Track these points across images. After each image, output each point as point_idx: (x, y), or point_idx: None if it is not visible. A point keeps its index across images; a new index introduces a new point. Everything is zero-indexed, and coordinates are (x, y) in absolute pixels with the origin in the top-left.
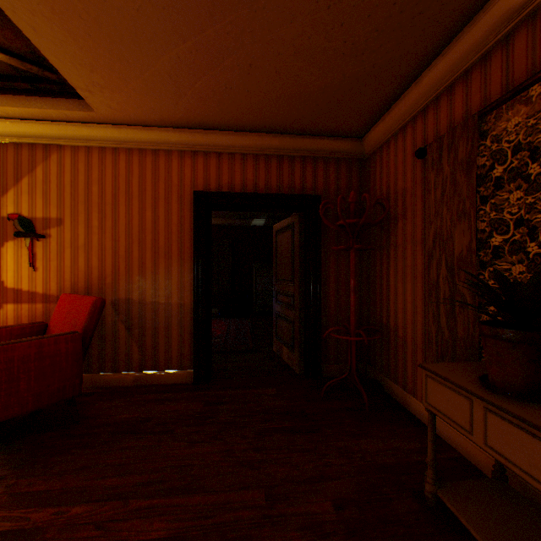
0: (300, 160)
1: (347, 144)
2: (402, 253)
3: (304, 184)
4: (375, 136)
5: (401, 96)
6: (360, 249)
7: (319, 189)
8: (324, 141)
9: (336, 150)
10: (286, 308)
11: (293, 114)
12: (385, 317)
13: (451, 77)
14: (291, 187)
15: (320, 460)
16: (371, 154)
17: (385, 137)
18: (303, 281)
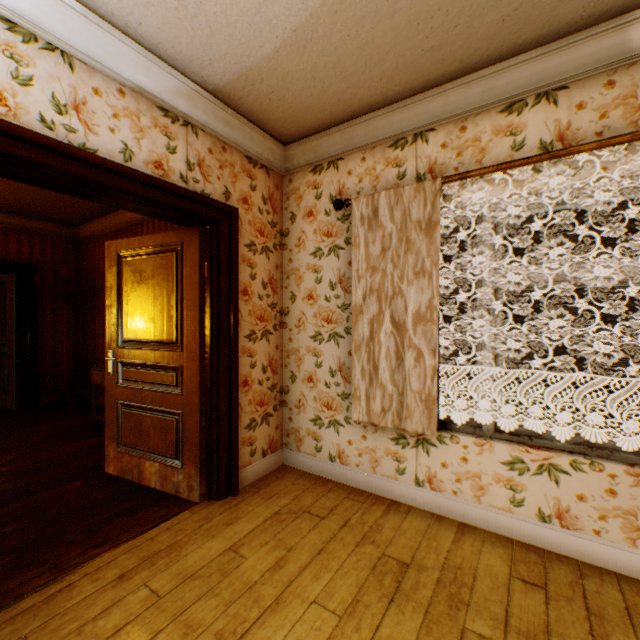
0: (17, 232)
1: (66, 228)
2: (104, 312)
3: (22, 253)
4: (88, 230)
5: (100, 219)
6: (73, 308)
7: (37, 258)
8: (42, 223)
9: (54, 230)
10: (0, 357)
11: (11, 205)
12: (95, 354)
13: (122, 226)
14: (7, 253)
15: (34, 432)
16: (86, 240)
17: (94, 235)
18: (20, 332)
